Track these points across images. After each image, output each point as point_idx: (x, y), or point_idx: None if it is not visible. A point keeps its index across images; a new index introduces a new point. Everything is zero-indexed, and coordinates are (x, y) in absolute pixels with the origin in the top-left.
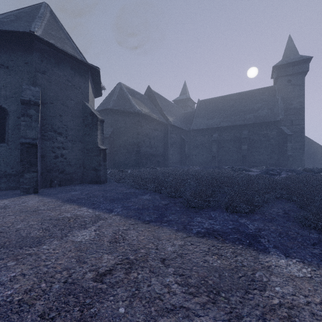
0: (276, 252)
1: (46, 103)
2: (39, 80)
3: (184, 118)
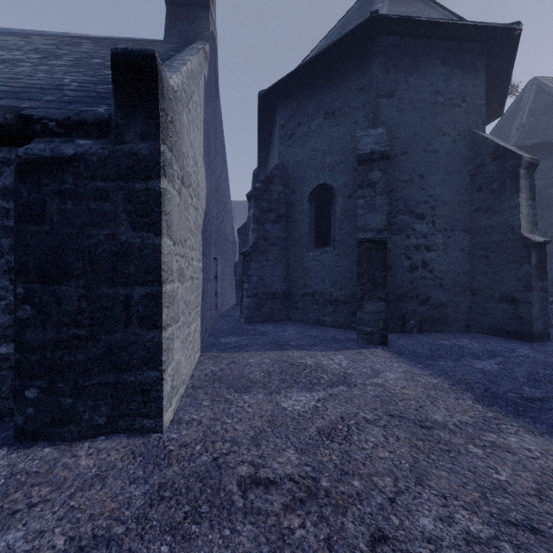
0: None
1: (393, 157)
2: (382, 113)
3: None
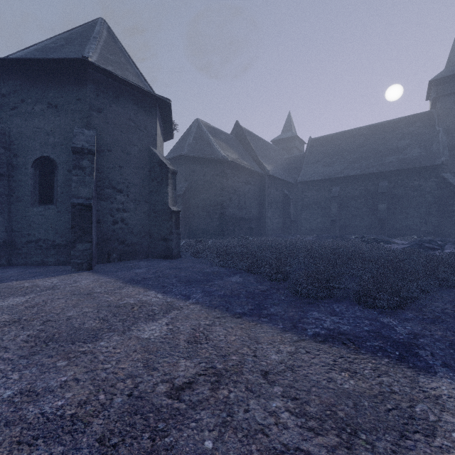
0: (449, 373)
1: (102, 151)
2: (94, 121)
3: (288, 166)
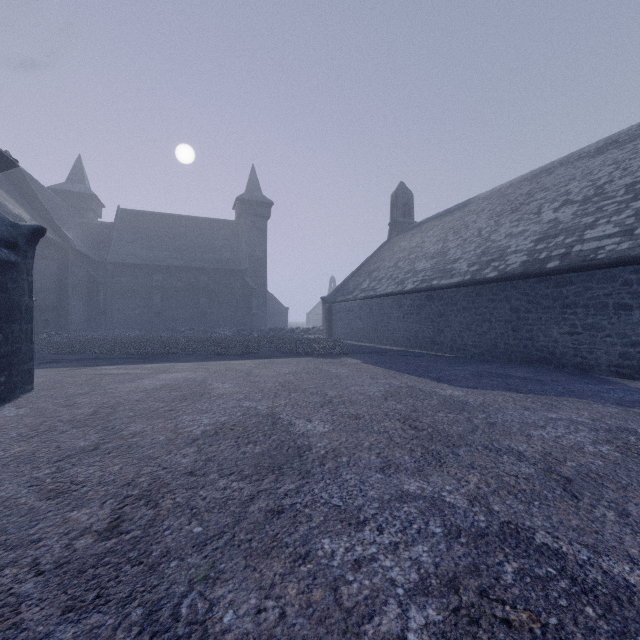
0: (276, 358)
1: None
2: None
3: (87, 236)
